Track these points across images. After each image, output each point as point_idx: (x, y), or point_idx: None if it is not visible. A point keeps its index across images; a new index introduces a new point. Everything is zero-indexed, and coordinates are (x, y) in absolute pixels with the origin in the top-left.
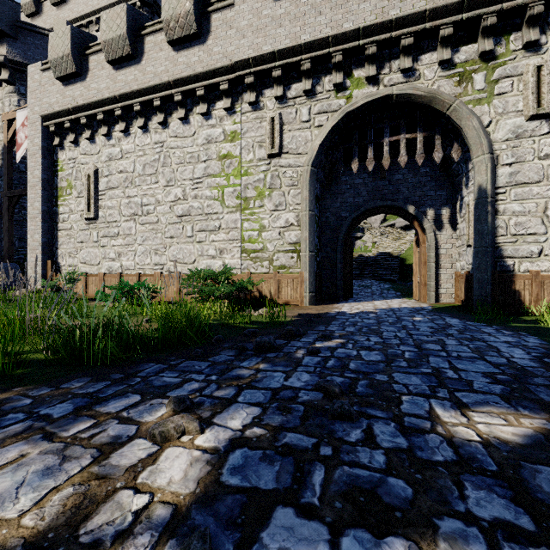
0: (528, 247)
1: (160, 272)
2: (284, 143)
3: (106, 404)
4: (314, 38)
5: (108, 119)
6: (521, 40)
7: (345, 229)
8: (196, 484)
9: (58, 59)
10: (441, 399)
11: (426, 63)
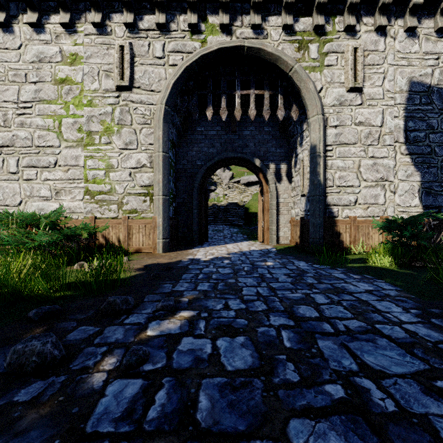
0: (348, 196)
1: None
2: (135, 77)
3: None
4: None
5: None
6: (343, 24)
7: (201, 177)
8: None
9: None
10: None
11: (273, 24)
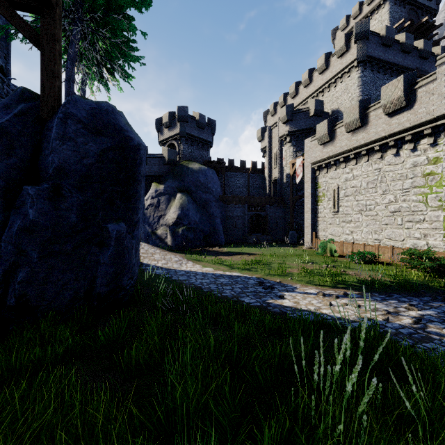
0: None
1: (378, 245)
2: None
3: (388, 300)
4: None
5: (345, 160)
6: None
7: None
8: (418, 316)
9: (320, 137)
10: None
11: None
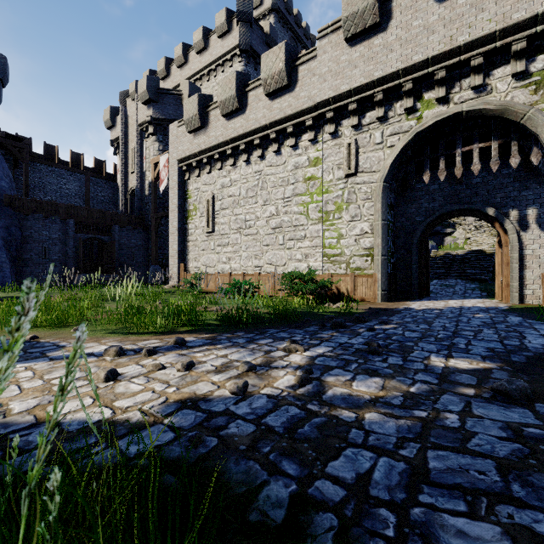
0: None
1: (259, 273)
2: (359, 164)
3: (258, 341)
4: (385, 73)
5: (221, 157)
6: None
7: (420, 233)
8: (305, 362)
9: (189, 119)
10: (439, 354)
11: (499, 76)
